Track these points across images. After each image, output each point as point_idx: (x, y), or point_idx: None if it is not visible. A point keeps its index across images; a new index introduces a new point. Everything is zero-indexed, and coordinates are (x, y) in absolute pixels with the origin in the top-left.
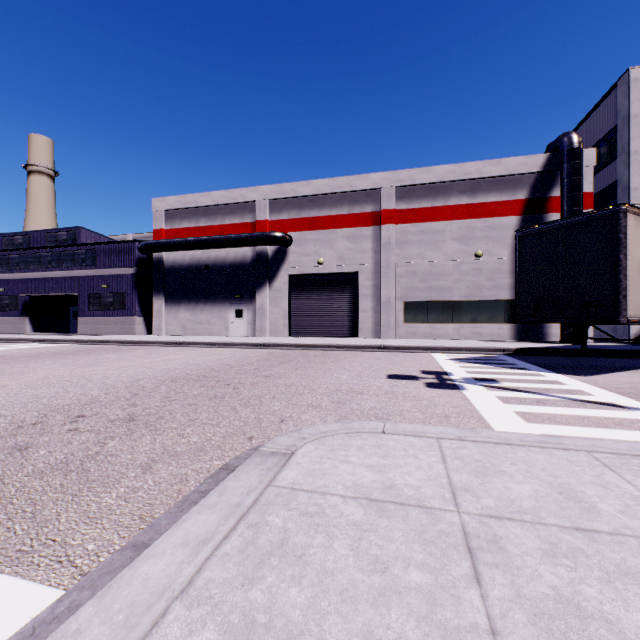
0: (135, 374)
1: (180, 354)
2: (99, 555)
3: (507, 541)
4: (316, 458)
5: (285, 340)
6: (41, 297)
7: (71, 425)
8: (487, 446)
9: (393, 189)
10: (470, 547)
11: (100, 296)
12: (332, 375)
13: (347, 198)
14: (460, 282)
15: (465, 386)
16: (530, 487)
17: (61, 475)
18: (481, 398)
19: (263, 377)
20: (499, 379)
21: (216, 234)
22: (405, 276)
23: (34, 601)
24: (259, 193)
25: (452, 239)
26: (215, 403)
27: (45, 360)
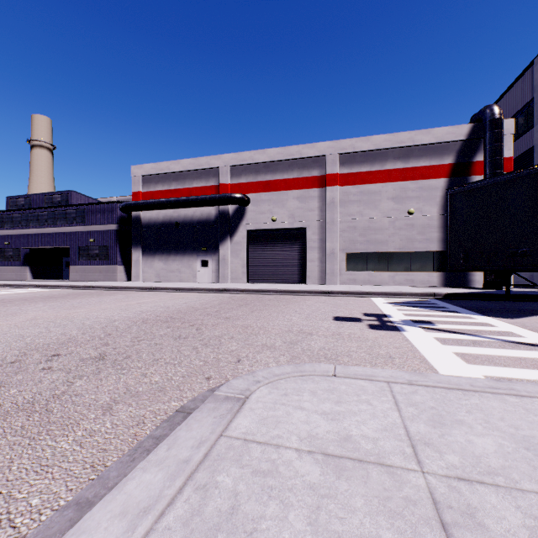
0: (112, 315)
1: (153, 298)
2: (41, 512)
3: (484, 514)
4: (270, 403)
5: (243, 286)
6: (39, 249)
7: (46, 364)
8: (438, 391)
9: (336, 156)
10: (444, 522)
11: (88, 248)
12: (284, 317)
13: (297, 164)
14: (395, 236)
15: (404, 328)
16: (493, 441)
17: (24, 416)
18: (421, 339)
19: (223, 319)
20: (434, 321)
21: (185, 196)
22: (347, 231)
23: None
24: (221, 160)
25: (388, 199)
26: (179, 343)
27: (37, 303)
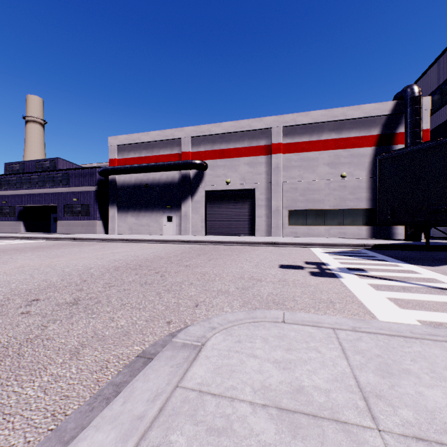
0: (89, 264)
1: (125, 248)
2: None
3: None
4: (224, 351)
5: (202, 238)
6: (31, 207)
7: (25, 308)
8: (381, 338)
9: (280, 128)
10: None
11: (72, 206)
12: (237, 265)
13: (247, 135)
14: (330, 195)
15: (341, 275)
16: (443, 393)
17: None
18: (356, 285)
19: (184, 266)
20: (366, 269)
21: (153, 162)
22: (289, 191)
23: None
24: (184, 132)
25: (324, 164)
26: (144, 289)
27: (27, 252)
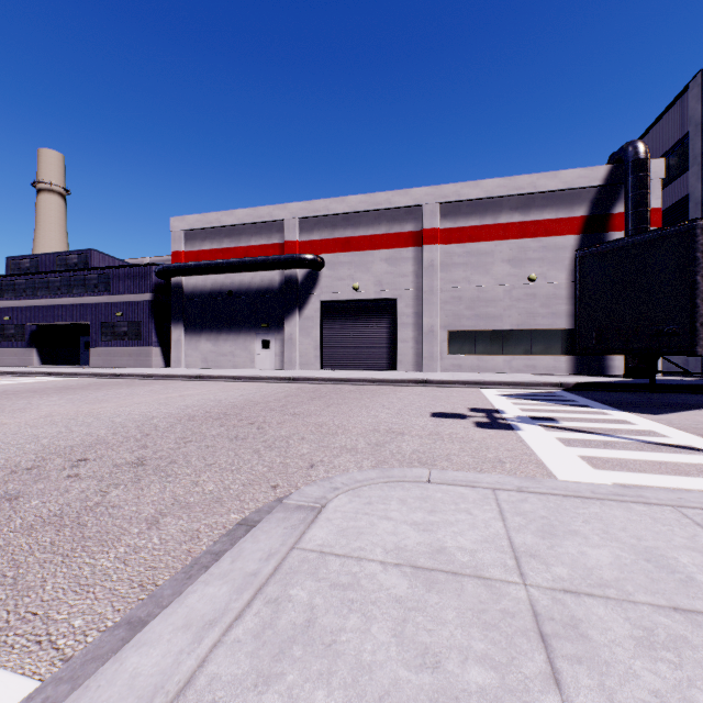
0: (148, 411)
1: (200, 389)
2: (87, 634)
3: (589, 625)
4: (350, 513)
5: (316, 373)
6: (50, 326)
7: (71, 470)
8: (553, 499)
9: (436, 206)
10: (543, 633)
11: (114, 325)
12: (369, 413)
13: (385, 216)
14: (511, 309)
15: (520, 426)
16: (610, 552)
17: (53, 531)
18: (539, 440)
19: (291, 415)
20: (558, 418)
21: (240, 256)
22: (450, 302)
23: (1, 696)
24: (288, 211)
25: (502, 261)
26: (236, 445)
27: (51, 395)
